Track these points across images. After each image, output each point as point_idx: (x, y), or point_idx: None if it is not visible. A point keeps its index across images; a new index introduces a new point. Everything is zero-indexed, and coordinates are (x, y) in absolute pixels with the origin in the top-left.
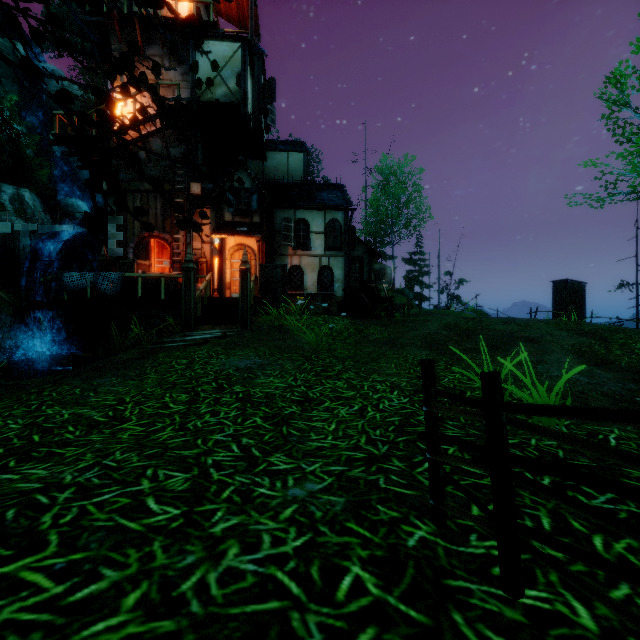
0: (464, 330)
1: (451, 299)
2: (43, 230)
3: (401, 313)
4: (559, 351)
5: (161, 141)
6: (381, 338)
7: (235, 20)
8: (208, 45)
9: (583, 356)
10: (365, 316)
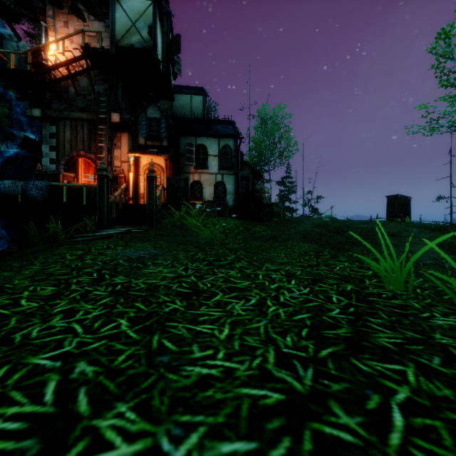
0: (333, 228)
1: (311, 211)
2: None
3: (278, 218)
4: (420, 243)
5: (87, 79)
6: (266, 235)
7: None
8: (125, 1)
9: (443, 247)
10: (251, 219)
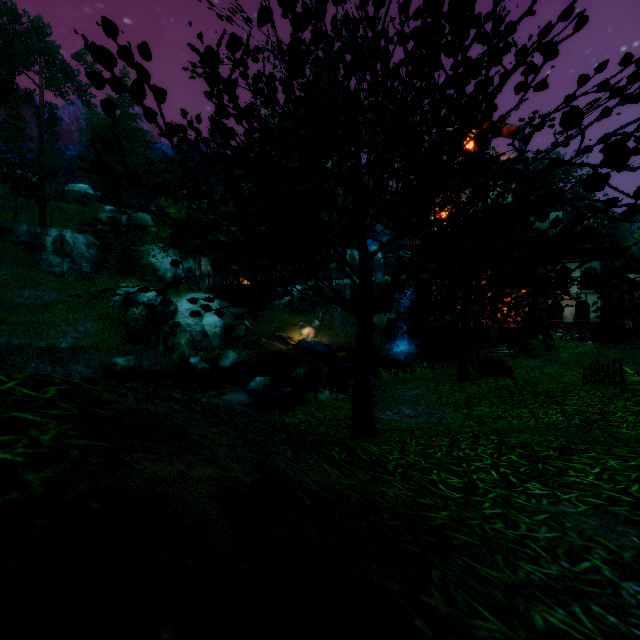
0: None
1: None
2: (378, 280)
3: None
4: None
5: None
6: (615, 357)
7: (505, 135)
8: None
9: None
10: (611, 342)
